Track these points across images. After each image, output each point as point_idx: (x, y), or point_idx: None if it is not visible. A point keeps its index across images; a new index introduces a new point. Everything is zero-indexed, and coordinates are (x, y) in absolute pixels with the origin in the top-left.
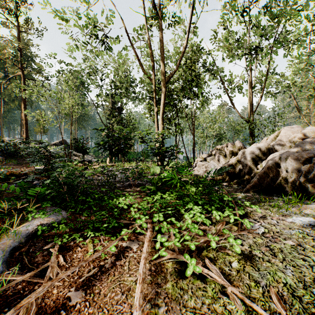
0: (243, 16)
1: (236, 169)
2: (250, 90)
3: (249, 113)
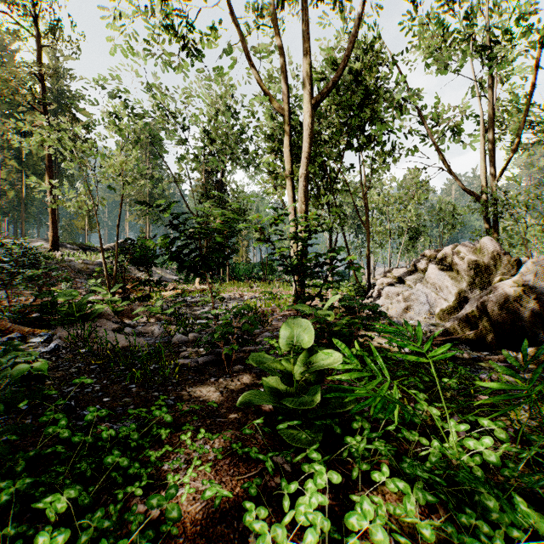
0: None
1: (518, 314)
2: (490, 131)
3: (484, 183)
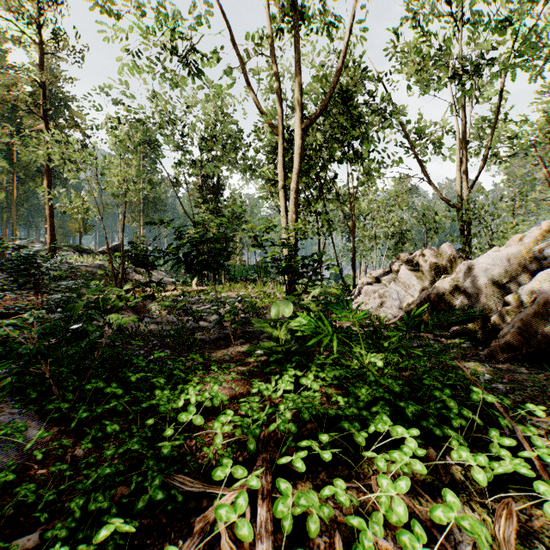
0: (450, 4)
1: (452, 303)
2: (462, 147)
3: (459, 193)
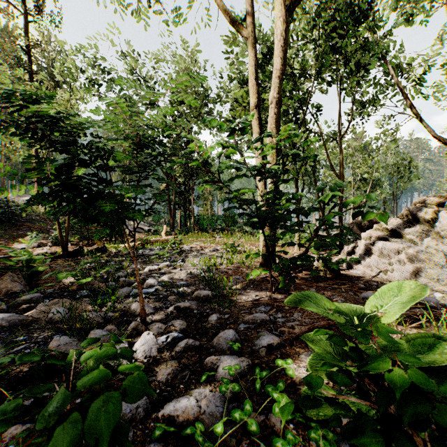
0: None
1: None
2: None
3: None
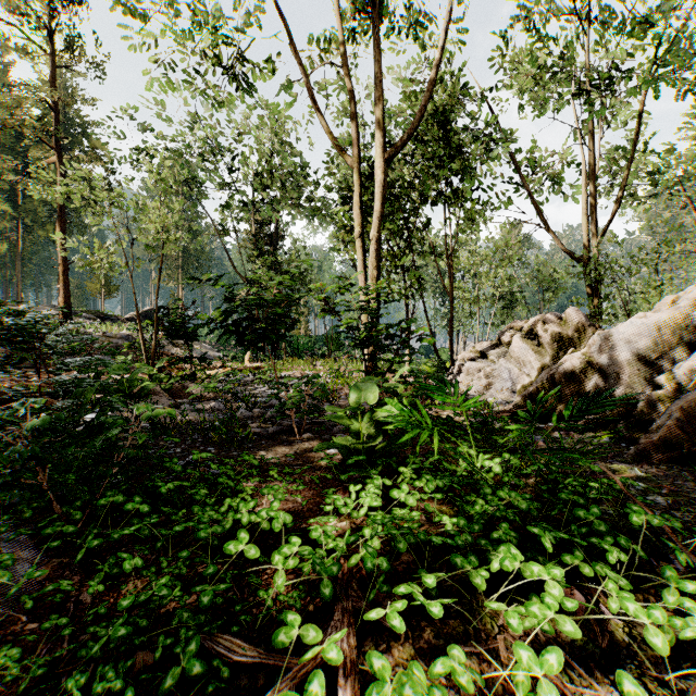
0: (575, 0)
1: (584, 385)
2: (590, 184)
3: (586, 243)
